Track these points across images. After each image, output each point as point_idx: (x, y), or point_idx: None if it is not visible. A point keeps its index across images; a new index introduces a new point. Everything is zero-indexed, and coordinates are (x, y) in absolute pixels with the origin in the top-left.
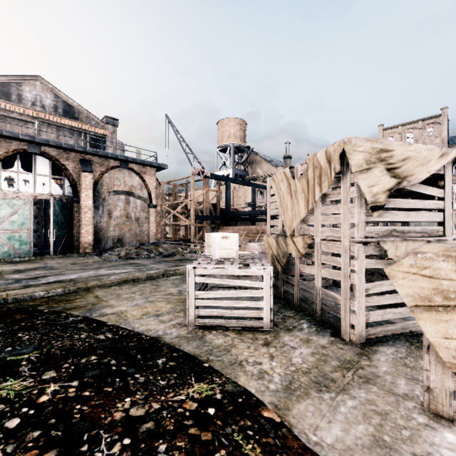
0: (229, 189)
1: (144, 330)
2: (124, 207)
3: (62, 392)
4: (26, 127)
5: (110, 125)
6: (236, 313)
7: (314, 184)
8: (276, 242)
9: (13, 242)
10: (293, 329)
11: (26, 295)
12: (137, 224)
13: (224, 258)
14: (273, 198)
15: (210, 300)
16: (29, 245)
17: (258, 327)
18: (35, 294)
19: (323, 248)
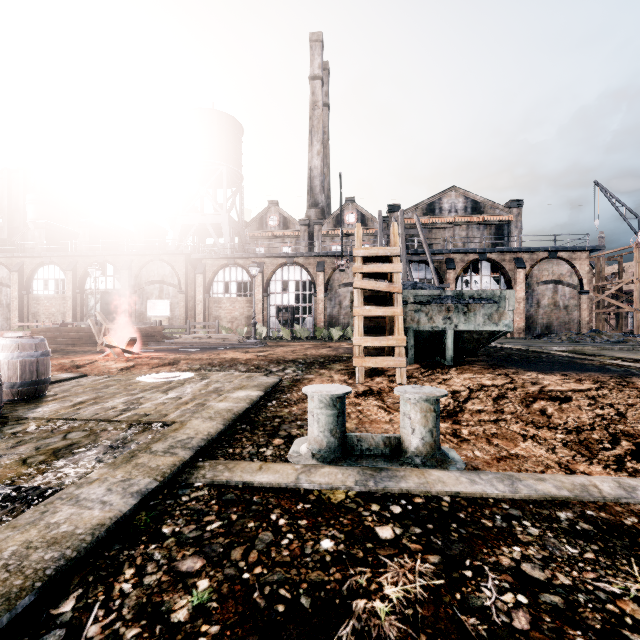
0: None
1: None
2: (551, 296)
3: (633, 359)
4: (444, 233)
5: (514, 209)
6: None
7: None
8: None
9: None
10: None
11: (549, 347)
12: (565, 312)
13: None
14: None
15: None
16: None
17: None
18: (553, 348)
19: None
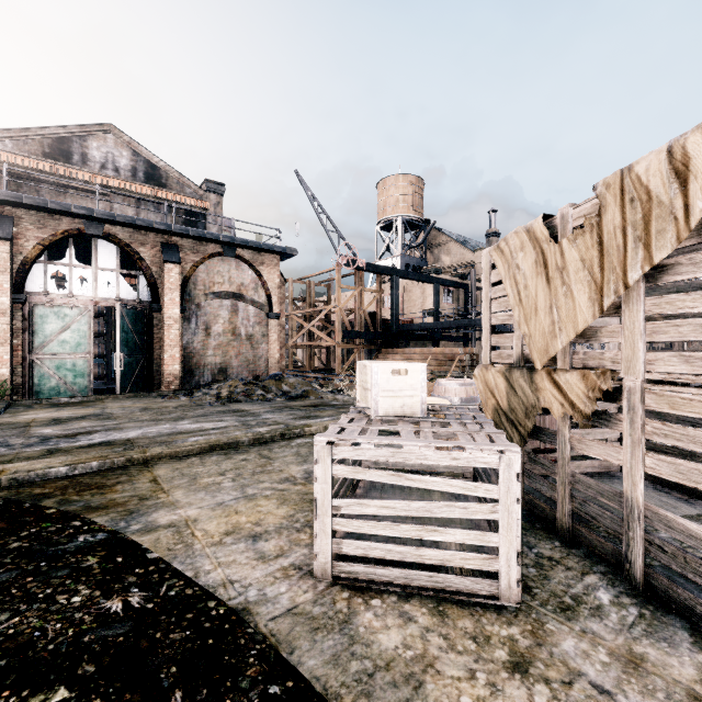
0: (396, 287)
1: (219, 581)
2: (229, 318)
3: None
4: (93, 202)
5: (212, 194)
6: (430, 557)
7: (625, 244)
8: (505, 382)
9: (64, 373)
10: (576, 608)
11: (33, 473)
12: (249, 344)
13: (395, 415)
14: (498, 289)
15: (367, 520)
16: (87, 378)
17: (483, 594)
18: (51, 471)
19: (653, 402)
